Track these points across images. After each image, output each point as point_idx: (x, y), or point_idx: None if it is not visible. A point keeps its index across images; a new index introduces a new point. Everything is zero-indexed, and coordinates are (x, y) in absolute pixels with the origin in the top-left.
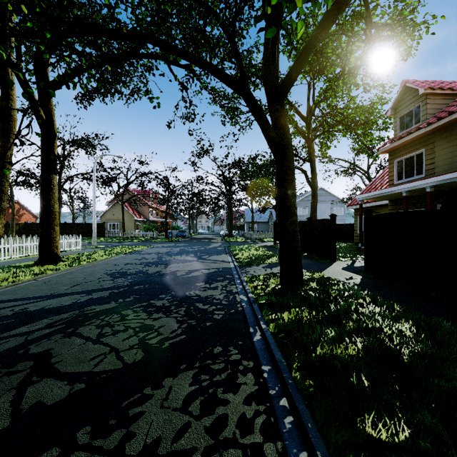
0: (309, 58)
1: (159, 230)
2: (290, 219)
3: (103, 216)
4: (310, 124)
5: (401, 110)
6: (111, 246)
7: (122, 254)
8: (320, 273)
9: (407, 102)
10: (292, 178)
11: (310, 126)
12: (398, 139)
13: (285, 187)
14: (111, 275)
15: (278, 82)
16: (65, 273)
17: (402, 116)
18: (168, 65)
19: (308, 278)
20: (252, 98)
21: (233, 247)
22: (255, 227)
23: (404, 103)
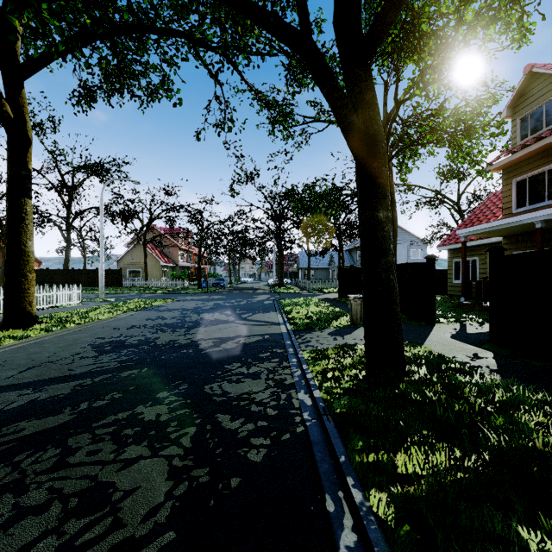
0: (393, 35)
1: (192, 279)
2: (382, 260)
3: (120, 260)
4: (389, 134)
5: (523, 108)
6: (125, 299)
7: (133, 311)
8: (424, 347)
9: (533, 96)
10: (385, 191)
11: (389, 137)
12: (520, 149)
13: (375, 206)
14: (97, 348)
15: (360, 32)
16: (31, 344)
17: (524, 117)
18: (193, 46)
19: (409, 357)
20: (318, 56)
21: (285, 301)
22: (312, 274)
23: (528, 97)
